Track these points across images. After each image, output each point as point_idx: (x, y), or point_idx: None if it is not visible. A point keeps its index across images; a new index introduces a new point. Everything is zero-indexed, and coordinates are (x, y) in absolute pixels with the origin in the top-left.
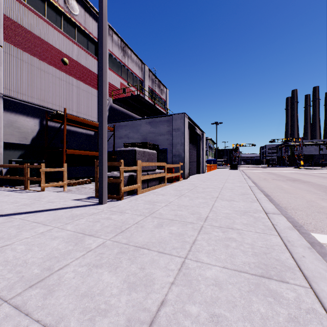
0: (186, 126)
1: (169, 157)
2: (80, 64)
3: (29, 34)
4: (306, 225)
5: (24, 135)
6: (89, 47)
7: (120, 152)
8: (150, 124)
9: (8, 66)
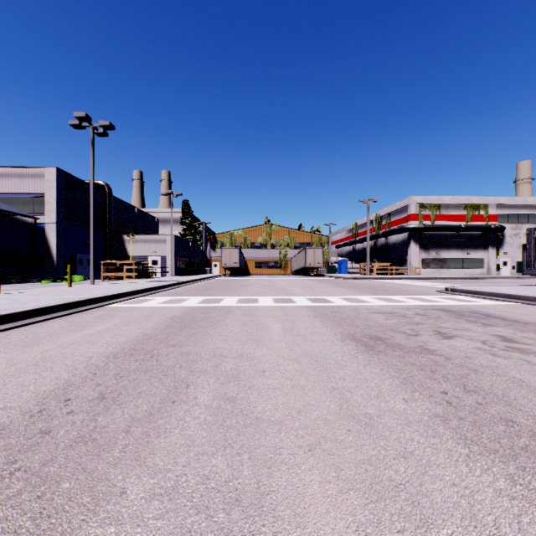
0: None
1: None
2: None
3: None
4: (534, 306)
5: None
6: None
7: None
8: None
9: None
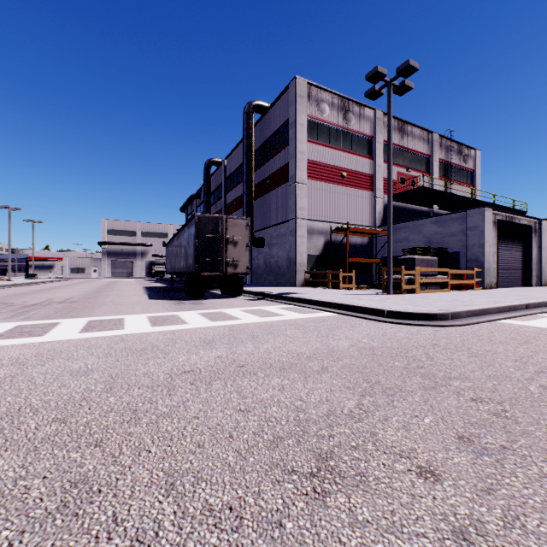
0: (487, 223)
1: (463, 262)
2: (355, 171)
3: (320, 165)
4: None
5: (317, 248)
6: (363, 149)
7: (401, 260)
8: (436, 223)
9: (308, 196)
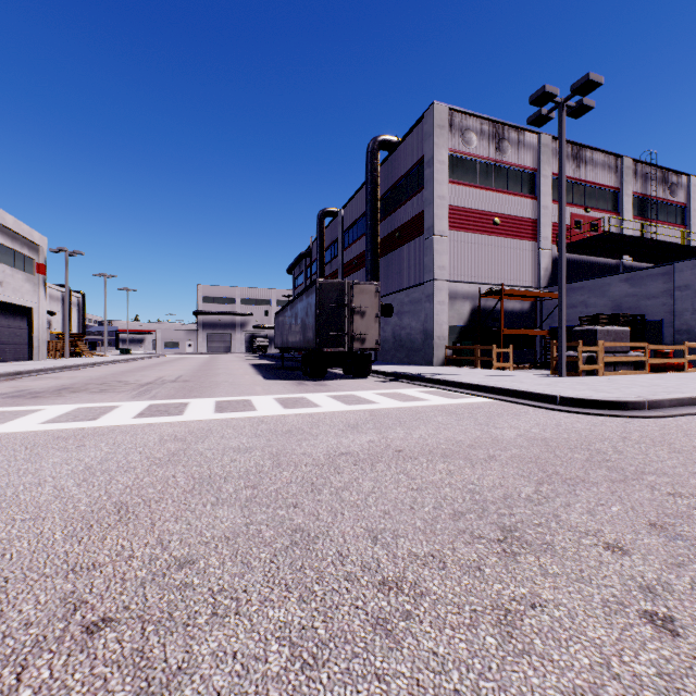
0: None
1: (668, 334)
2: (512, 216)
3: (465, 211)
4: None
5: (461, 316)
6: (523, 187)
7: (577, 332)
8: (628, 282)
9: (450, 252)
